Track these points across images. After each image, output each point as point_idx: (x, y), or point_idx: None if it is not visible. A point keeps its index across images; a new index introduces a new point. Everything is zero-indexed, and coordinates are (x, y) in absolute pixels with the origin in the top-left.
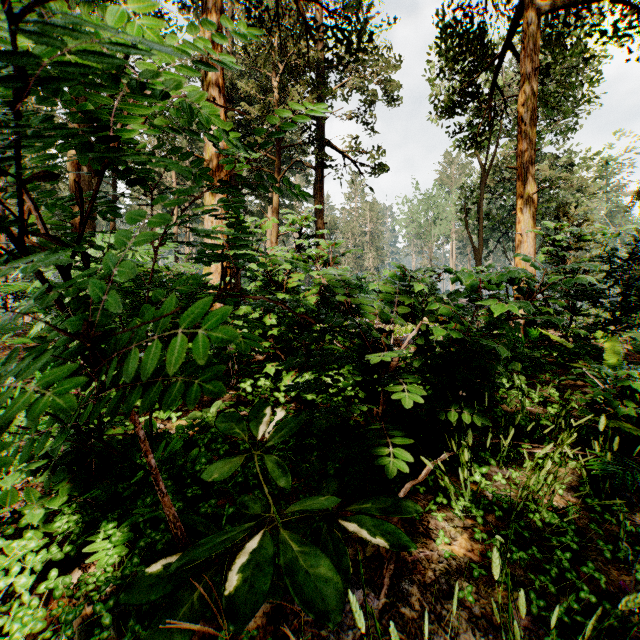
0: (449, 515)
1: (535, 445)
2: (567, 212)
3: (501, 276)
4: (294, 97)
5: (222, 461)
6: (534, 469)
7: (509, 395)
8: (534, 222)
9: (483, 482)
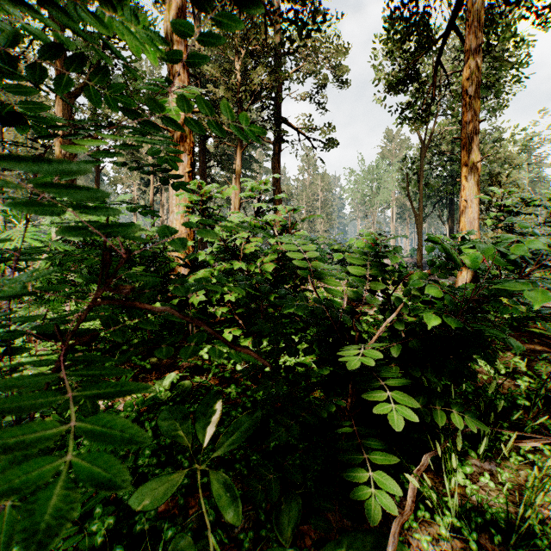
0: (432, 531)
1: (519, 433)
2: (499, 181)
3: (522, 250)
4: (254, 79)
5: (155, 481)
6: (519, 462)
7: (473, 364)
8: (478, 189)
9: (468, 486)
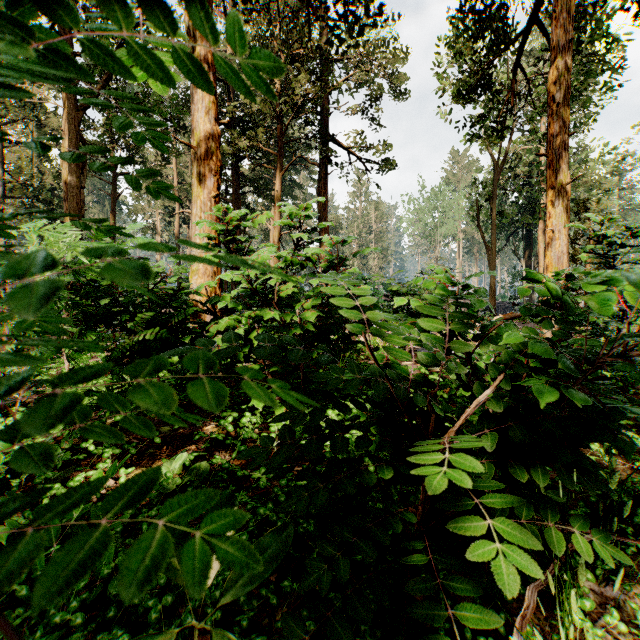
0: None
1: None
2: (587, 208)
3: None
4: (296, 89)
5: None
6: None
7: None
8: (567, 216)
9: (589, 629)
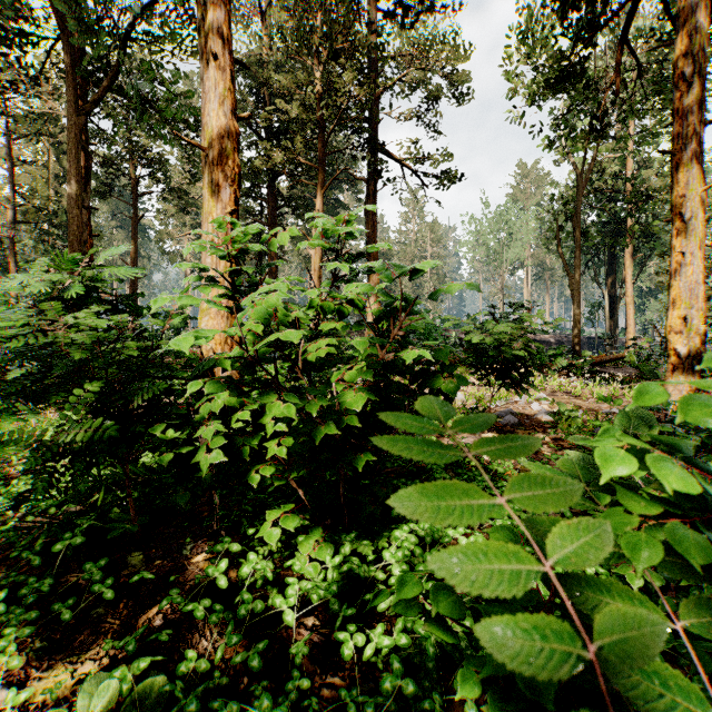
0: None
1: None
2: None
3: None
4: (340, 89)
5: None
6: None
7: None
8: (703, 234)
9: None
